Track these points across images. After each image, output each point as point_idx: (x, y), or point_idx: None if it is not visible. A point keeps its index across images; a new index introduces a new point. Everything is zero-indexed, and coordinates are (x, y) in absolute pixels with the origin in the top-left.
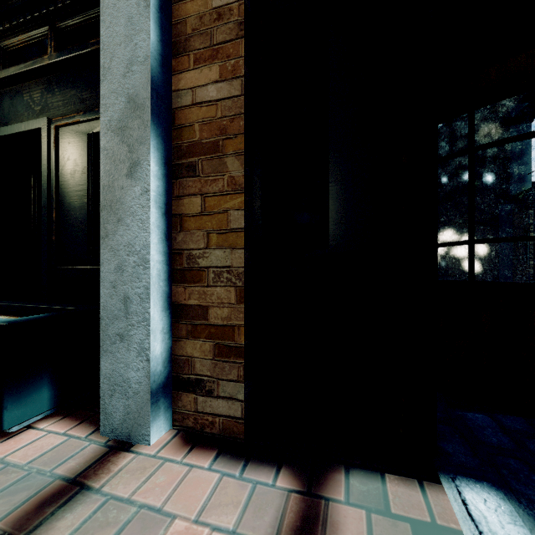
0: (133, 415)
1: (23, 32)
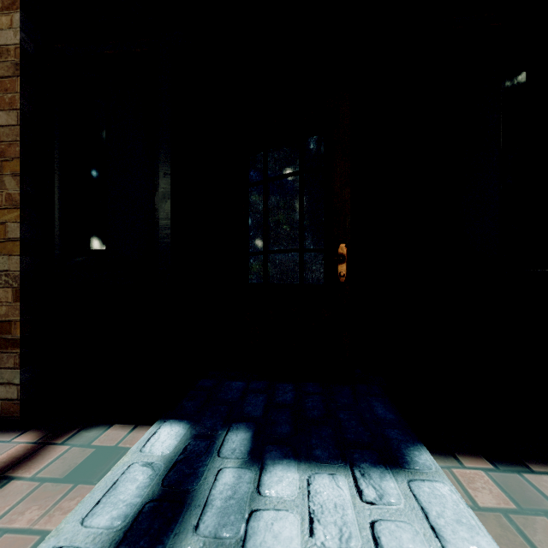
0: None
1: None
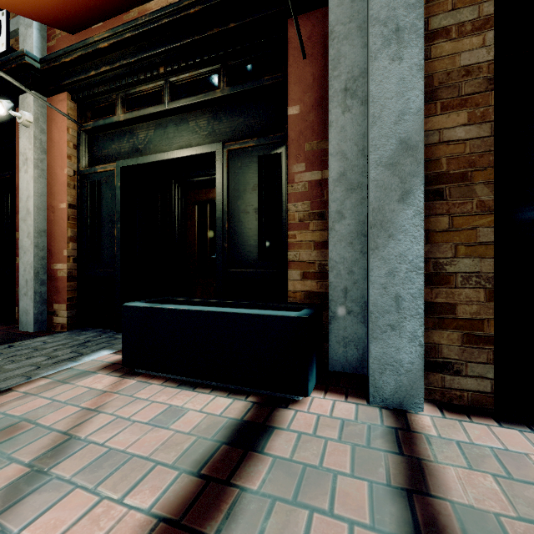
0: (405, 388)
1: (194, 69)
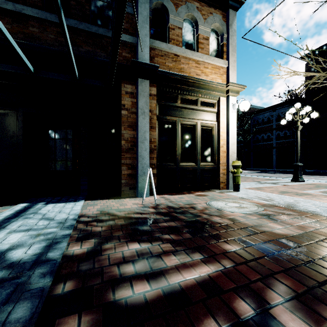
0: None
1: None
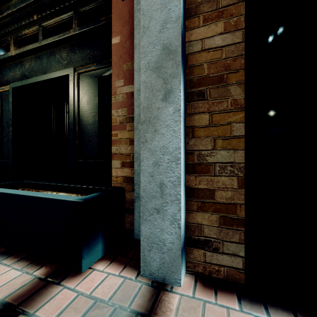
0: (167, 264)
1: (57, 16)
